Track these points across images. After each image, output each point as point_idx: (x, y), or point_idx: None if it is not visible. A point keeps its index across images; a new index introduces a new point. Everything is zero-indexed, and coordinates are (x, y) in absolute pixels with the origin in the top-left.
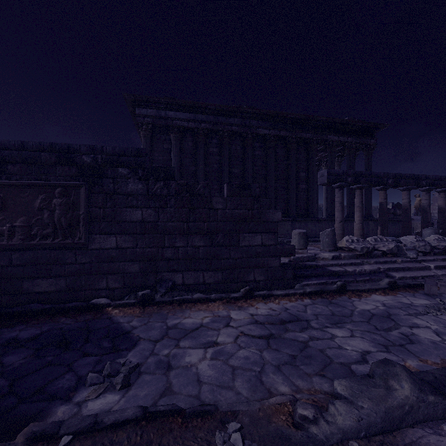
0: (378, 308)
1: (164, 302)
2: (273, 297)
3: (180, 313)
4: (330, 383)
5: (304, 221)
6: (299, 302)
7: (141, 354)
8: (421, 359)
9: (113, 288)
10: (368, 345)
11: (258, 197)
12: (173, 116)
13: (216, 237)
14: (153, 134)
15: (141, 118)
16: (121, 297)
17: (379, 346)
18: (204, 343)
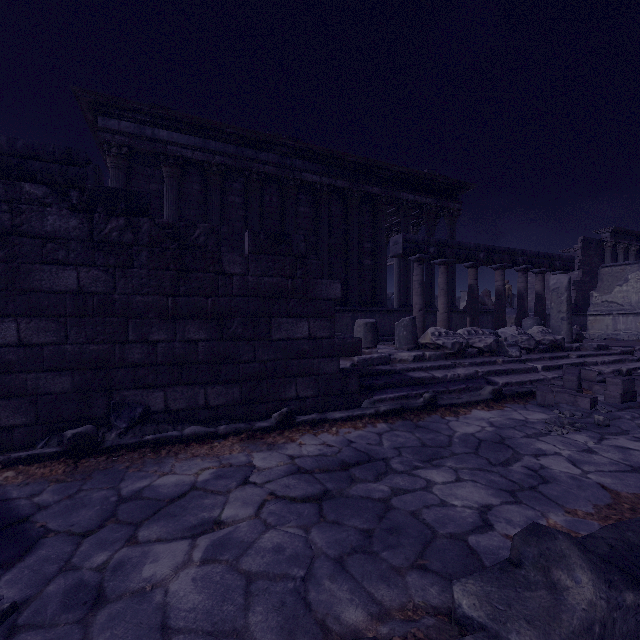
0: (485, 430)
1: (122, 447)
2: (328, 424)
3: (154, 467)
4: (440, 585)
5: (369, 313)
6: (369, 428)
7: (36, 573)
8: (568, 509)
9: (11, 427)
10: (486, 495)
11: (303, 257)
12: (167, 139)
13: (229, 325)
14: (131, 164)
15: (107, 135)
16: (30, 444)
17: (502, 494)
18: (193, 527)
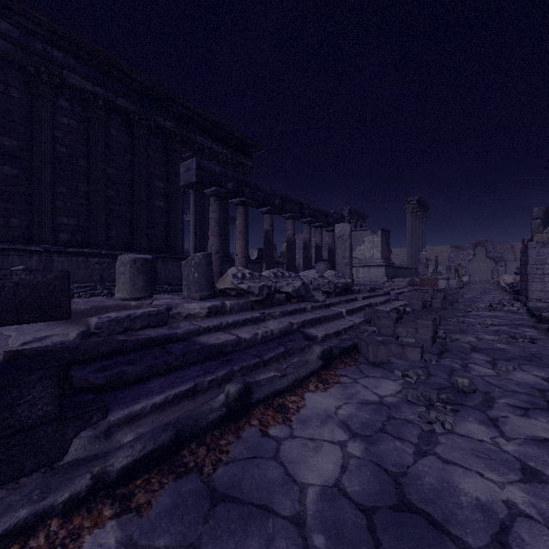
0: (351, 455)
1: None
2: None
3: None
4: None
5: (161, 260)
6: None
7: None
8: None
9: None
10: None
11: None
12: None
13: None
14: None
15: None
16: None
17: None
18: None
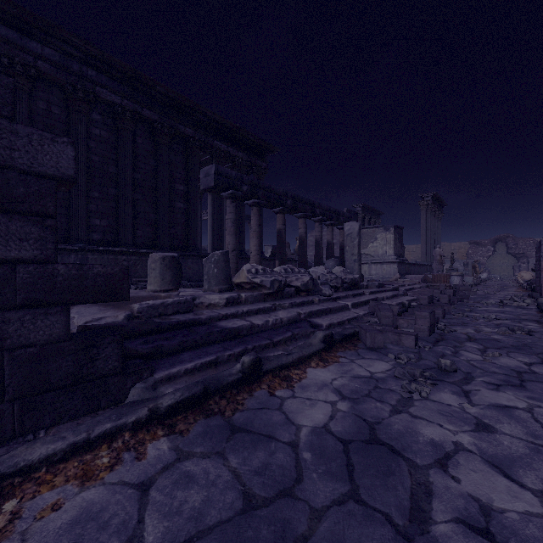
0: (339, 410)
1: None
2: None
3: None
4: None
5: (181, 257)
6: (124, 469)
7: None
8: None
9: None
10: None
11: None
12: None
13: None
14: None
15: None
16: None
17: None
18: None
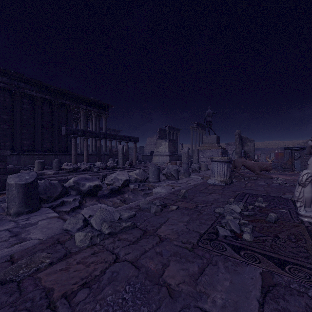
0: None
1: None
2: None
3: None
4: None
5: (64, 155)
6: None
7: None
8: None
9: None
10: None
11: None
12: None
13: None
14: None
15: None
16: None
17: None
18: None
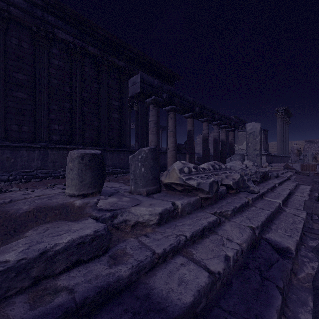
0: None
1: None
2: None
3: None
4: None
5: (116, 152)
6: None
7: None
8: None
9: None
10: None
11: None
12: None
13: None
14: None
15: None
16: None
17: None
18: None
